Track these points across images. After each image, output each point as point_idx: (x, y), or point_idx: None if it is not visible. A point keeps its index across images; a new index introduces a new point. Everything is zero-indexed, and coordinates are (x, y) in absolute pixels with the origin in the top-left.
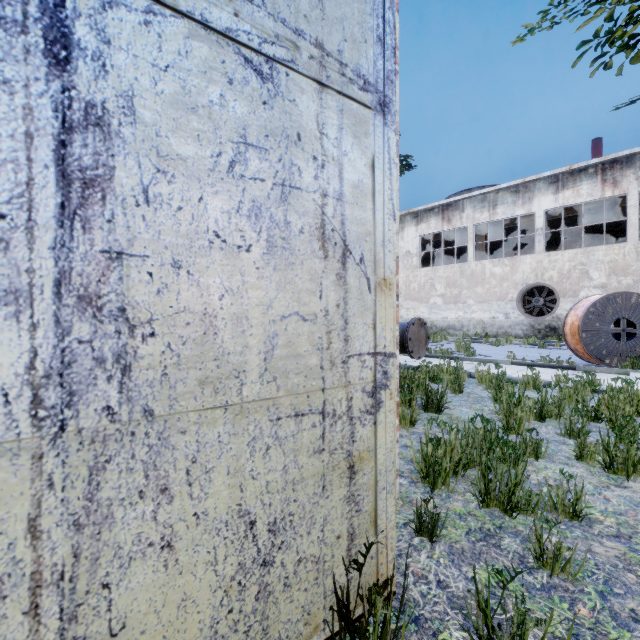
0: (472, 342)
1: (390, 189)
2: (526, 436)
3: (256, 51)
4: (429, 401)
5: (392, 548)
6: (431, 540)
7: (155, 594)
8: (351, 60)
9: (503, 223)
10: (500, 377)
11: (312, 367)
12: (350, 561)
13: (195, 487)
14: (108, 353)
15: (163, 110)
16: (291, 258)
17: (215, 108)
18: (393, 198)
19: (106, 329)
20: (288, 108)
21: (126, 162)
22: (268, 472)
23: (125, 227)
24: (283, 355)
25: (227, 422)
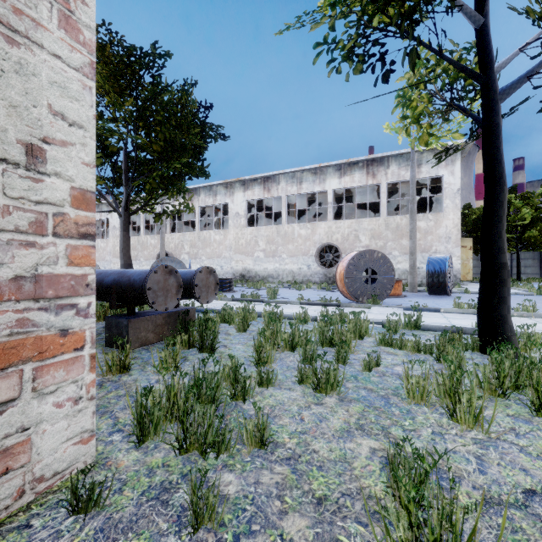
0: (283, 288)
1: None
2: (261, 369)
3: None
4: (204, 342)
5: None
6: (85, 517)
7: None
8: None
9: (307, 196)
10: (271, 316)
11: None
12: None
13: None
14: None
15: None
16: None
17: None
18: None
19: None
20: None
21: None
22: None
23: None
24: None
25: None
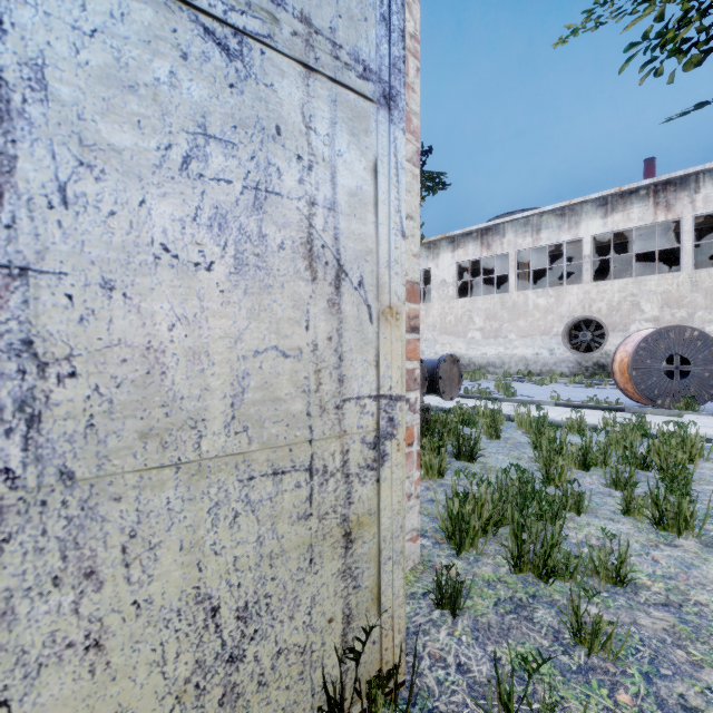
0: (514, 381)
1: (397, 199)
2: (567, 488)
3: (220, 20)
4: (461, 448)
5: (400, 629)
6: (453, 613)
7: (77, 709)
8: (347, 41)
9: (547, 249)
10: (541, 420)
11: (296, 414)
12: (344, 650)
13: (134, 568)
14: (7, 399)
15: (88, 86)
16: (268, 279)
17: (163, 88)
18: (401, 210)
19: (4, 368)
20: (264, 94)
21: (34, 151)
22: (236, 545)
23: (32, 235)
24: (257, 399)
25: (180, 484)
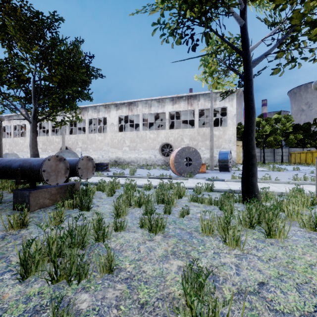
0: (140, 168)
1: None
2: (116, 220)
3: None
4: (83, 204)
5: None
6: None
7: None
8: None
9: (154, 115)
10: (128, 186)
11: None
12: None
13: None
14: None
15: None
16: None
17: None
18: None
19: None
20: None
21: None
22: None
23: None
24: None
25: None
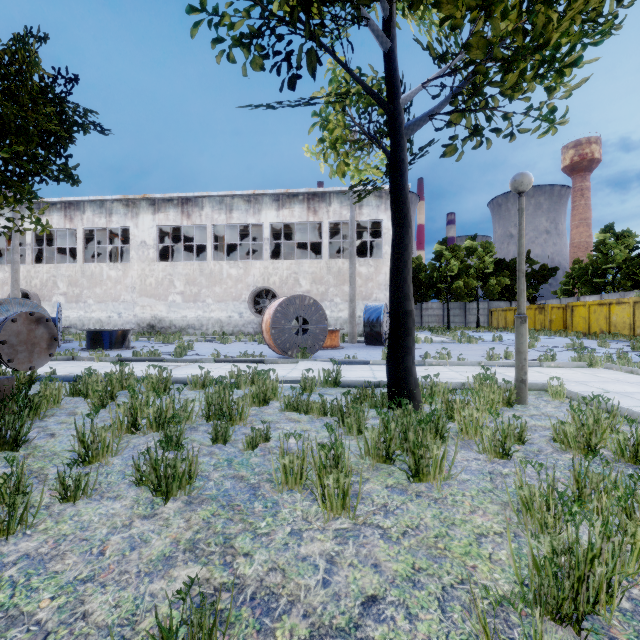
0: (206, 341)
1: None
2: (65, 473)
3: None
4: (1, 434)
5: None
6: None
7: None
8: None
9: (238, 228)
10: (140, 383)
11: None
12: None
13: None
14: None
15: None
16: None
17: None
18: None
19: None
20: None
21: None
22: None
23: None
24: None
25: None
